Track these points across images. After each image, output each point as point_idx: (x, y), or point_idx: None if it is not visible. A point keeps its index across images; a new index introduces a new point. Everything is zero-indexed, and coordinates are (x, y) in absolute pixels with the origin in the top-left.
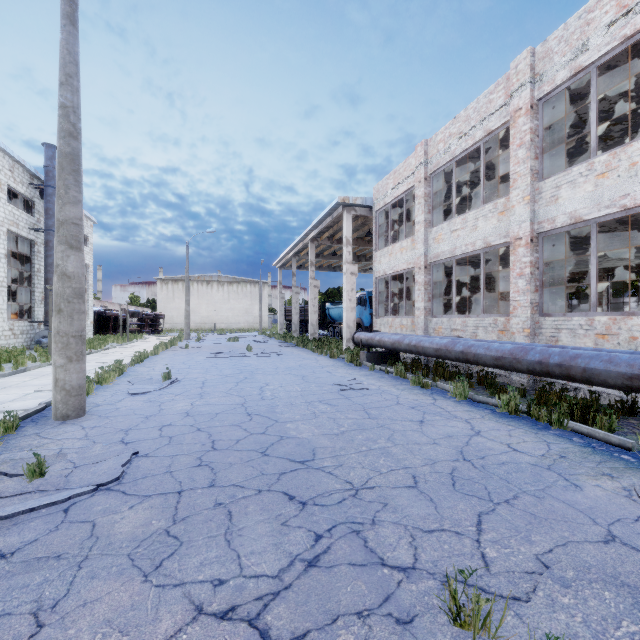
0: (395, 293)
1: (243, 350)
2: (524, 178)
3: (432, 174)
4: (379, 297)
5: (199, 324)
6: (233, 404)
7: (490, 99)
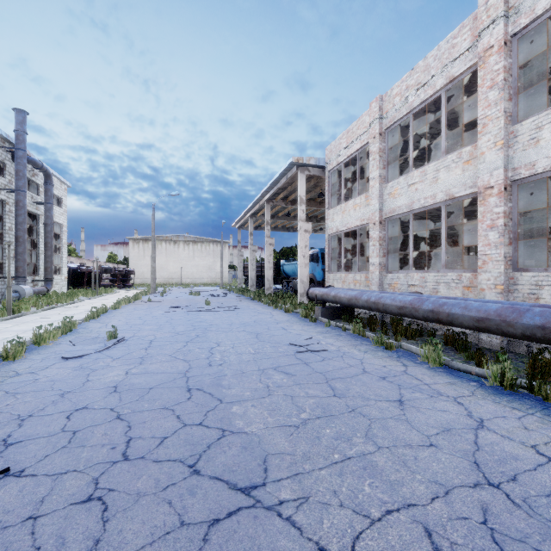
0: (347, 250)
1: (202, 304)
2: (496, 121)
3: (387, 129)
4: (332, 253)
5: (167, 279)
6: (174, 373)
7: (453, 44)
